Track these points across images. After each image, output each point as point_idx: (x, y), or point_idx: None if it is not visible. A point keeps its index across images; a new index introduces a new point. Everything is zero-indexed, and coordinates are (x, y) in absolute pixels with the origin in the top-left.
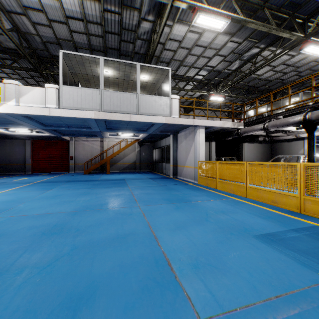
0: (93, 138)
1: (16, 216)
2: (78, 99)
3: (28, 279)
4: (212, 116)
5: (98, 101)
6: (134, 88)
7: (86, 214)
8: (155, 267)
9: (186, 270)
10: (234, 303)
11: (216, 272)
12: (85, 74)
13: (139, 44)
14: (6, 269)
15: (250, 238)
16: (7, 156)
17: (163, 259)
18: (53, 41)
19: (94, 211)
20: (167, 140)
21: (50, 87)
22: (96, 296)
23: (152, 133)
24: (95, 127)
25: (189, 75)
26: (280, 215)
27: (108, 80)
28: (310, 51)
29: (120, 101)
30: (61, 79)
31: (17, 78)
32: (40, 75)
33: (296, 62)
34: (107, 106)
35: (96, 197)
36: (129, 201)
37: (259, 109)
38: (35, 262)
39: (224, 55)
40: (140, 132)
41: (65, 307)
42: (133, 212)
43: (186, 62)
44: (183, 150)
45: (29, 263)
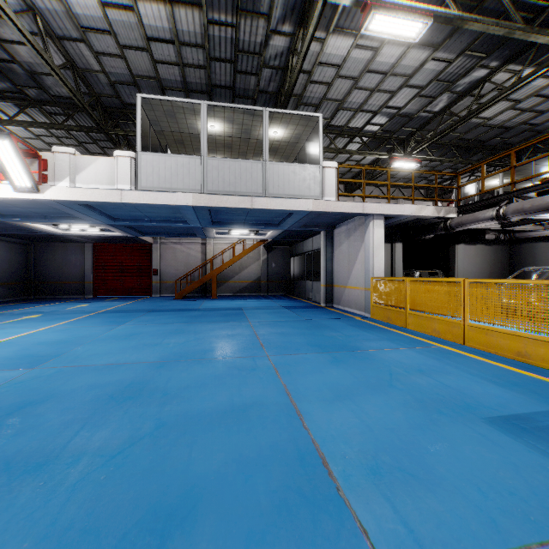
0: (190, 239)
1: (70, 367)
2: (165, 174)
3: (87, 475)
4: (396, 197)
5: (199, 176)
6: (259, 152)
7: (180, 366)
8: (299, 468)
9: (356, 478)
10: (454, 548)
11: (414, 485)
12: (177, 131)
13: (266, 75)
14: (53, 455)
15: (478, 422)
16: (58, 270)
17: (313, 454)
18: (126, 80)
19: (192, 361)
20: (315, 241)
21: (121, 157)
22: (198, 514)
23: (289, 229)
24: (193, 220)
25: (355, 124)
26: (536, 380)
27: (214, 140)
28: None
29: (235, 175)
30: (138, 142)
31: (72, 144)
32: (107, 137)
33: None
34: (213, 185)
35: (195, 338)
36: (250, 346)
37: (487, 181)
38: (98, 447)
39: (420, 86)
40: (269, 227)
41: (145, 530)
42: (257, 365)
43: (349, 102)
44: (344, 259)
45: (89, 447)
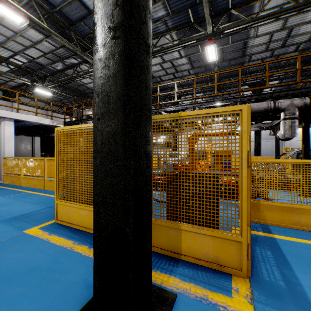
0: None
1: None
2: None
3: None
4: (24, 110)
5: None
6: None
7: None
8: None
9: None
10: None
11: None
12: None
13: None
14: None
15: None
16: None
17: None
18: None
19: None
20: None
21: None
22: None
23: None
24: None
25: (1, 53)
26: None
27: None
28: None
29: None
30: None
31: None
32: None
33: None
34: None
35: None
36: None
37: (89, 112)
38: None
39: (43, 51)
40: None
41: None
42: None
43: None
44: None
45: None
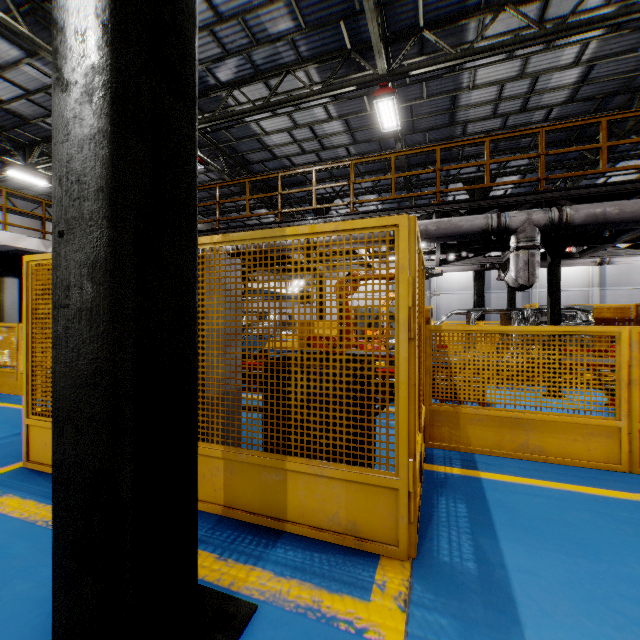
0: None
1: None
2: None
3: None
4: None
5: None
6: None
7: None
8: None
9: None
10: None
11: None
12: None
13: None
14: None
15: None
16: None
17: None
18: None
19: None
20: None
21: None
22: None
23: None
24: None
25: None
26: None
27: None
28: None
29: None
30: None
31: None
32: None
33: None
34: None
35: None
36: None
37: None
38: None
39: (25, 87)
40: None
41: None
42: None
43: None
44: None
45: None
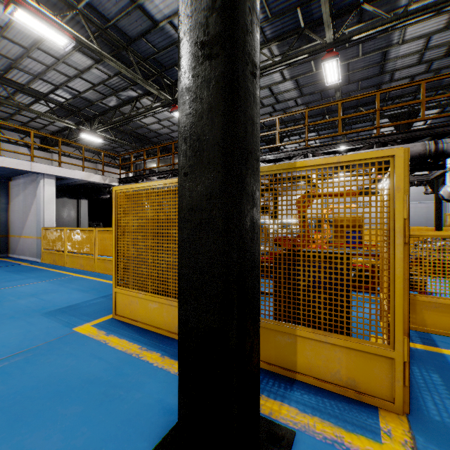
0: None
1: None
2: None
3: None
4: (68, 163)
5: None
6: None
7: None
8: None
9: None
10: None
11: None
12: None
13: None
14: None
15: (37, 316)
16: None
17: None
18: None
19: None
20: None
21: None
22: None
23: None
24: None
25: (38, 88)
26: (111, 284)
27: None
28: None
29: None
30: None
31: None
32: None
33: None
34: None
35: None
36: None
37: (152, 164)
38: None
39: (92, 82)
40: None
41: None
42: None
43: (26, 66)
44: (20, 210)
45: None
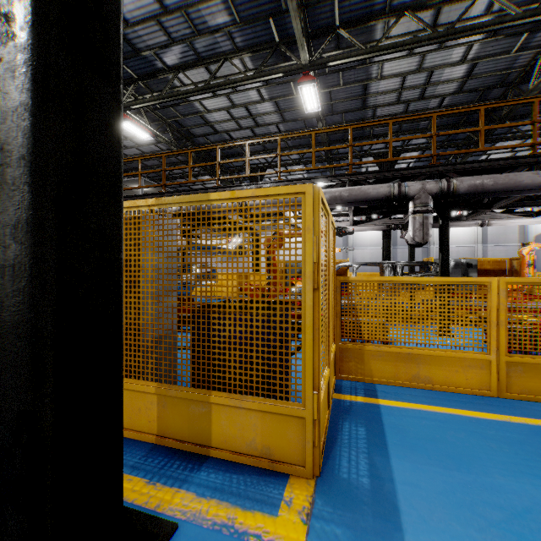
0: None
1: None
2: None
3: None
4: None
5: None
6: None
7: None
8: None
9: None
10: None
11: None
12: None
13: None
14: None
15: None
16: None
17: None
18: None
19: None
20: None
21: None
22: None
23: None
24: None
25: None
26: None
27: None
28: (131, 129)
29: None
30: None
31: None
32: None
33: (134, 137)
34: None
35: None
36: None
37: None
38: None
39: None
40: None
41: None
42: None
43: None
44: None
45: None
